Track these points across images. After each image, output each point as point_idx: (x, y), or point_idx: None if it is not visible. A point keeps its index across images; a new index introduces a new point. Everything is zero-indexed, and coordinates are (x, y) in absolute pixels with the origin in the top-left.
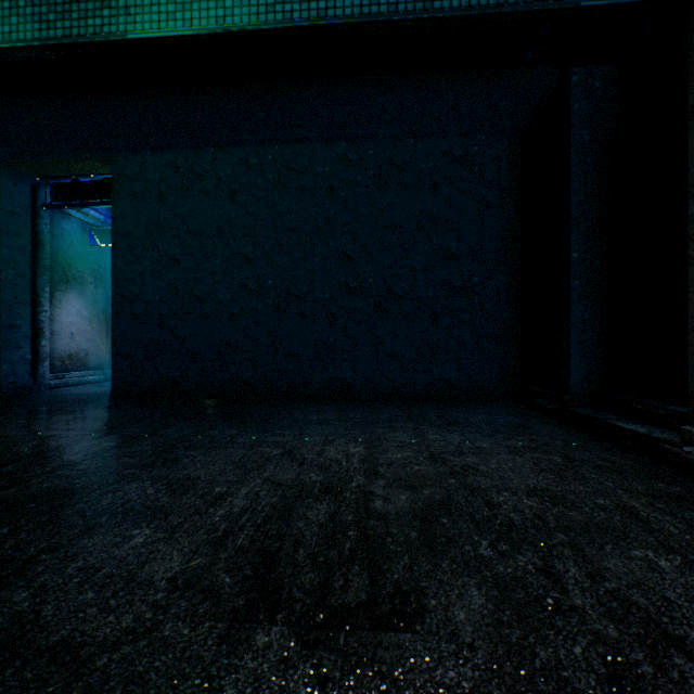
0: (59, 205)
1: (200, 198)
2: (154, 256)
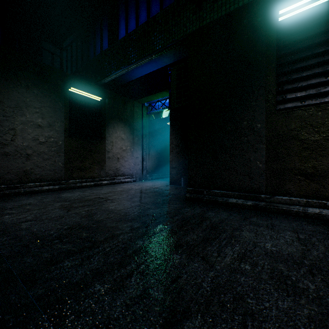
0: None
1: None
2: None
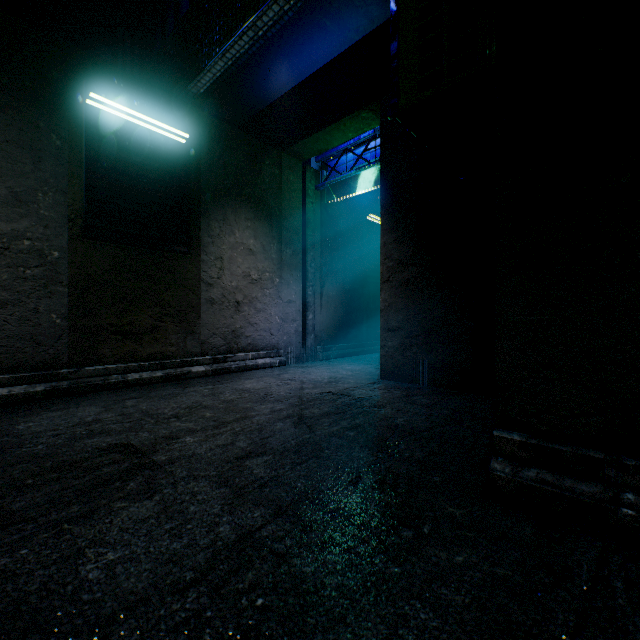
0: None
1: None
2: None
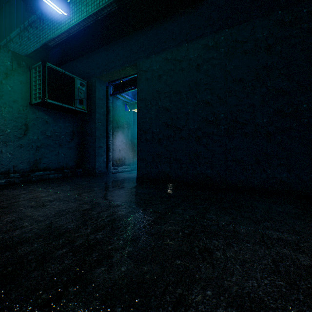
0: (115, 93)
1: (179, 73)
2: (156, 108)
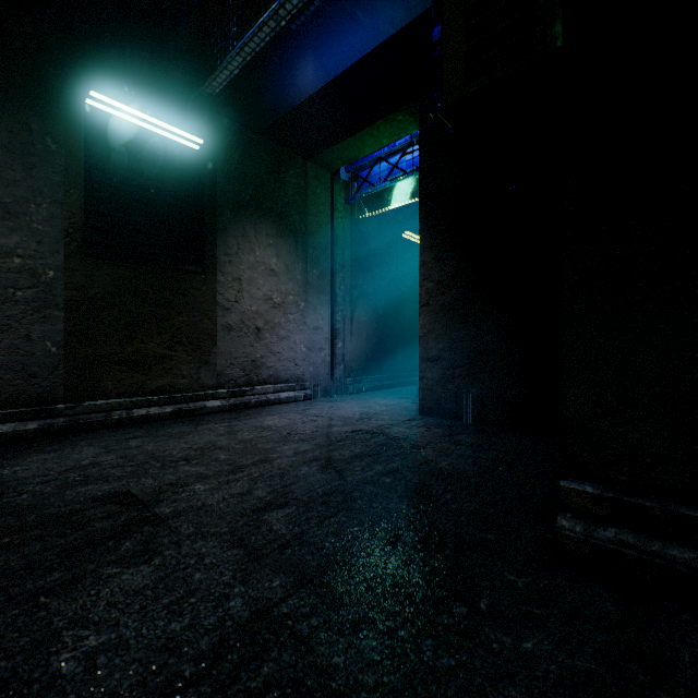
0: None
1: None
2: None
